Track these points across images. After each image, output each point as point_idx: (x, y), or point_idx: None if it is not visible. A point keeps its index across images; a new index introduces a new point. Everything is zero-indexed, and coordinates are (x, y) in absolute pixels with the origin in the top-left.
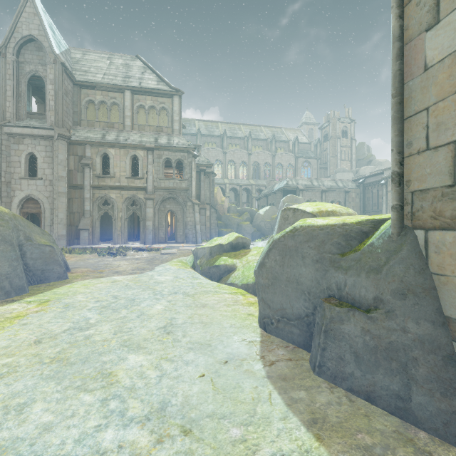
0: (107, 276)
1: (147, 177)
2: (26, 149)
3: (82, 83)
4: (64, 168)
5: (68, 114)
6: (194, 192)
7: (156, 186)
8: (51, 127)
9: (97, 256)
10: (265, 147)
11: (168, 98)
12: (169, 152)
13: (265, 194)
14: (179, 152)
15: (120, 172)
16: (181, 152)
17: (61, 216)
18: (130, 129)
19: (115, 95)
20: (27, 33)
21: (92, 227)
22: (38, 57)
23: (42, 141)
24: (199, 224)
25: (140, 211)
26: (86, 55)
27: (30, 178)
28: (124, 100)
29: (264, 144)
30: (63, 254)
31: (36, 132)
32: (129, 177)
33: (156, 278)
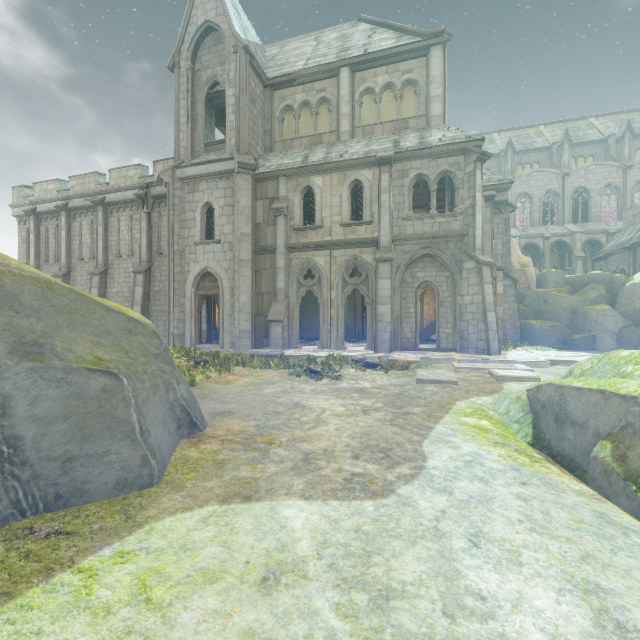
0: (266, 494)
1: (380, 219)
2: (202, 198)
3: (275, 81)
4: (247, 220)
5: (255, 134)
6: (480, 239)
7: (396, 234)
8: (231, 155)
9: (286, 374)
10: (601, 155)
11: (418, 58)
12: (422, 162)
13: (628, 244)
14: (444, 158)
15: (330, 217)
16: (449, 155)
17: (243, 300)
18: (349, 137)
19: (323, 86)
20: (202, 20)
21: (287, 318)
22: (216, 54)
23: (220, 182)
24: (492, 310)
25: (365, 286)
26: (285, 47)
27: (206, 242)
28: (338, 88)
29: (599, 151)
30: (176, 388)
31: (212, 169)
32: (346, 224)
33: (475, 586)
